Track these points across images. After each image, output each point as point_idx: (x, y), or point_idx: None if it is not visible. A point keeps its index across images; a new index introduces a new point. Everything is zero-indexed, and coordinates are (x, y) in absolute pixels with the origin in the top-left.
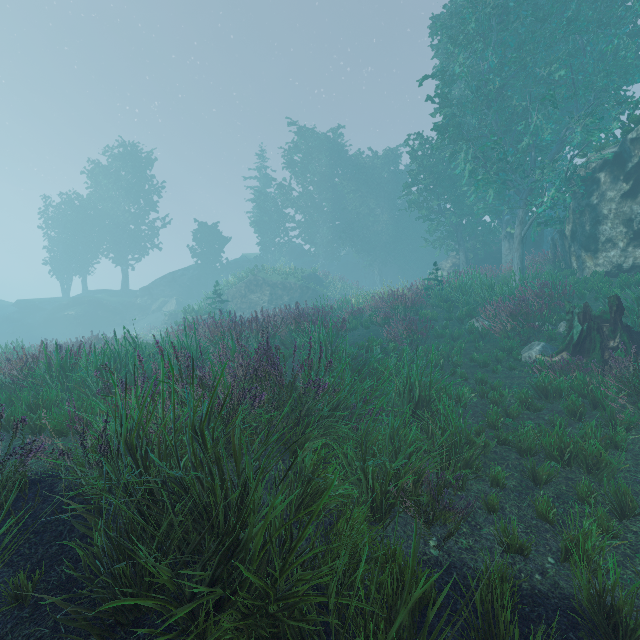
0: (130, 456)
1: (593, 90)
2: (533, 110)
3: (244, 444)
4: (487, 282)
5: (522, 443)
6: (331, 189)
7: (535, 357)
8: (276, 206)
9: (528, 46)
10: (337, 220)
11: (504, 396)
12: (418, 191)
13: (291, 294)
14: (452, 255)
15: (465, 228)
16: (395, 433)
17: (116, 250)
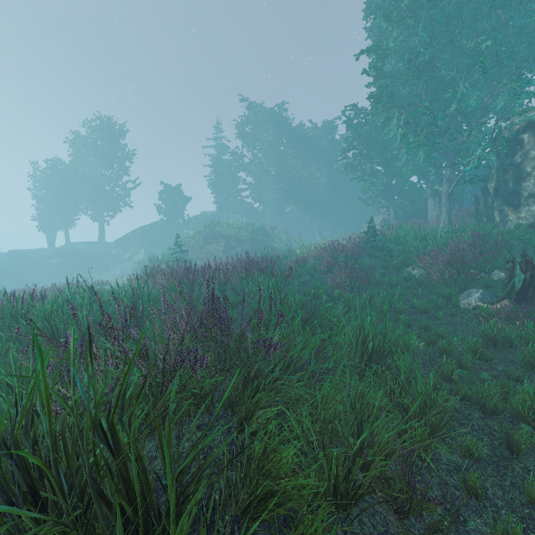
0: (11, 461)
1: (515, 60)
2: (460, 79)
3: (166, 450)
4: (420, 234)
5: (485, 400)
6: (277, 156)
7: (475, 304)
8: (230, 170)
9: (456, 21)
10: (282, 182)
11: (452, 344)
12: (353, 155)
13: (243, 245)
14: (382, 211)
15: (394, 188)
16: (356, 399)
17: (94, 208)
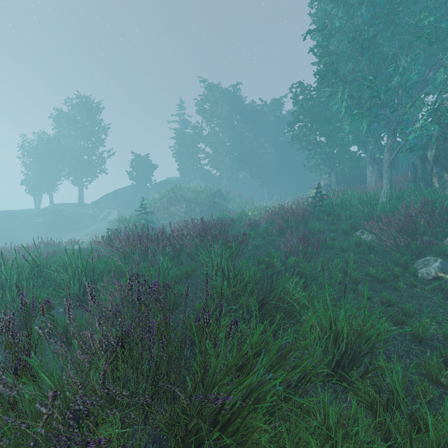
0: None
1: None
2: (401, 55)
3: None
4: (366, 199)
5: None
6: (232, 129)
7: (436, 274)
8: (191, 142)
9: None
10: (236, 152)
11: (425, 327)
12: (299, 128)
13: (201, 207)
14: (324, 177)
15: (335, 156)
16: None
17: (74, 174)
